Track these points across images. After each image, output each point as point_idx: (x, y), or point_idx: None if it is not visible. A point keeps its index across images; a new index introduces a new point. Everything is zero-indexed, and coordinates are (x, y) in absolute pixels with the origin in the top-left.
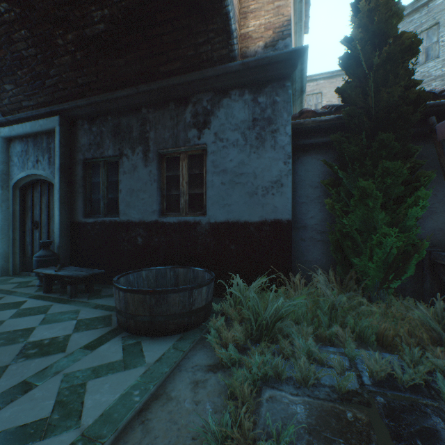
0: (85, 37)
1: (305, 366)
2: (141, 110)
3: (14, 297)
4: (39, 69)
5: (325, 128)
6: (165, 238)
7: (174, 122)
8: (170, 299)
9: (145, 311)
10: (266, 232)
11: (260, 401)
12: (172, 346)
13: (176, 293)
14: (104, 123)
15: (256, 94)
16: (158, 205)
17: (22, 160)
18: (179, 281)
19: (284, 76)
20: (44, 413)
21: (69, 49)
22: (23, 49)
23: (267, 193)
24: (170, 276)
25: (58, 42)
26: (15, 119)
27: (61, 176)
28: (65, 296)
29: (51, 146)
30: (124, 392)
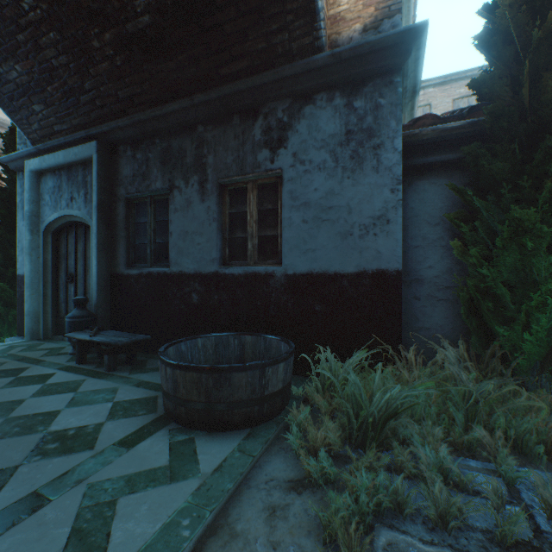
0: (126, 36)
1: (442, 496)
2: (197, 128)
3: (41, 368)
4: (72, 83)
5: (451, 139)
6: (228, 294)
7: (239, 142)
8: (234, 380)
9: (200, 396)
10: (365, 287)
11: (373, 551)
12: (236, 447)
13: (243, 371)
14: (151, 147)
15: (351, 96)
16: (219, 252)
17: (55, 198)
18: (245, 353)
19: (392, 68)
20: (54, 549)
21: (106, 52)
22: (53, 57)
23: (366, 233)
24: (233, 345)
25: (94, 44)
26: (46, 147)
27: (99, 216)
28: (102, 368)
29: (88, 179)
30: (168, 520)
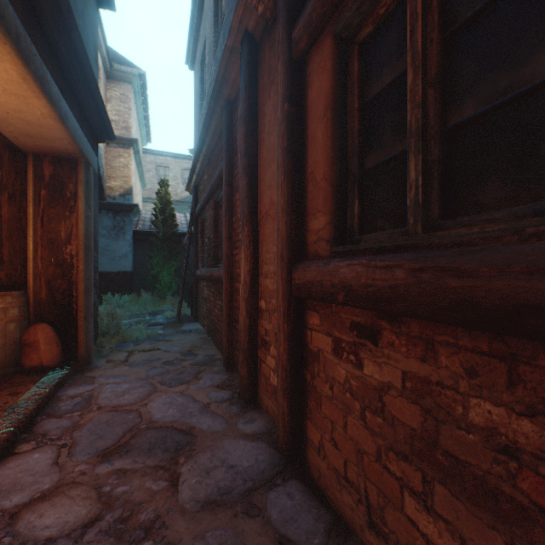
0: None
1: (133, 309)
2: None
3: None
4: None
5: (148, 233)
6: None
7: None
8: None
9: None
10: (121, 276)
11: None
12: None
13: None
14: None
15: (116, 215)
16: None
17: None
18: None
19: (129, 211)
20: None
21: None
22: None
23: (121, 259)
24: None
25: None
26: None
27: None
28: None
29: None
30: None
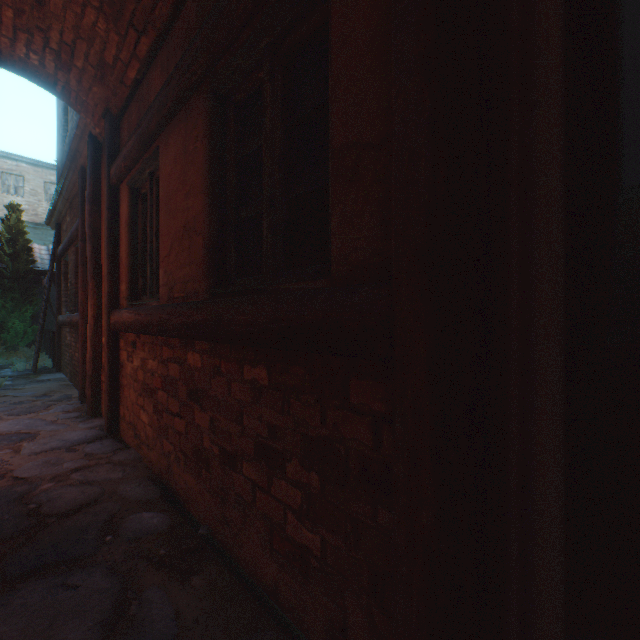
0: None
1: None
2: None
3: None
4: None
5: None
6: None
7: None
8: None
9: None
10: None
11: None
12: None
13: None
14: None
15: None
16: None
17: None
18: None
19: None
20: None
21: None
22: None
23: None
24: None
25: None
26: None
27: None
28: None
29: None
30: None
